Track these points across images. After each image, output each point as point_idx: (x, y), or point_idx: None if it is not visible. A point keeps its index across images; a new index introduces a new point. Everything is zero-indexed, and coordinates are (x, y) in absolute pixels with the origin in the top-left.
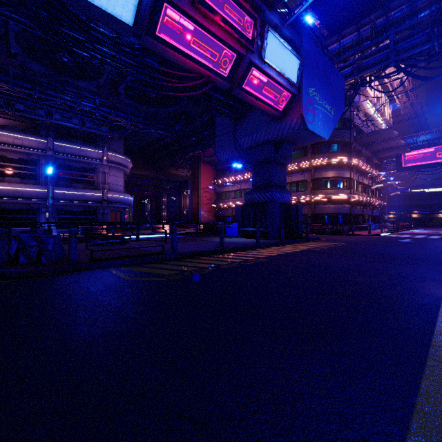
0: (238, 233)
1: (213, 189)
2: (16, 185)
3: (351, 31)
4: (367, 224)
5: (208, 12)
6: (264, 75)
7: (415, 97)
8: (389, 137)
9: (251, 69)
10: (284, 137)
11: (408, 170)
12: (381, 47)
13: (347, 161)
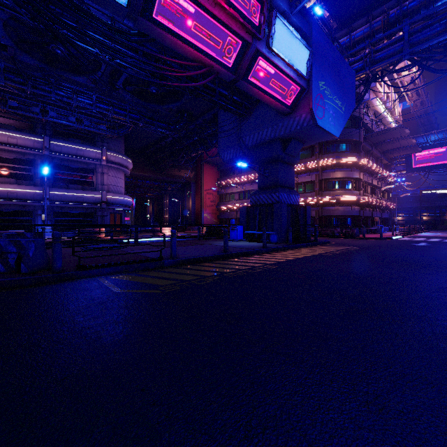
0: (243, 236)
1: (217, 191)
2: (11, 186)
3: (362, 23)
4: (376, 226)
5: None
6: (272, 66)
7: (426, 95)
8: (400, 136)
9: (258, 59)
10: (291, 135)
11: (418, 170)
12: (394, 40)
13: (356, 161)
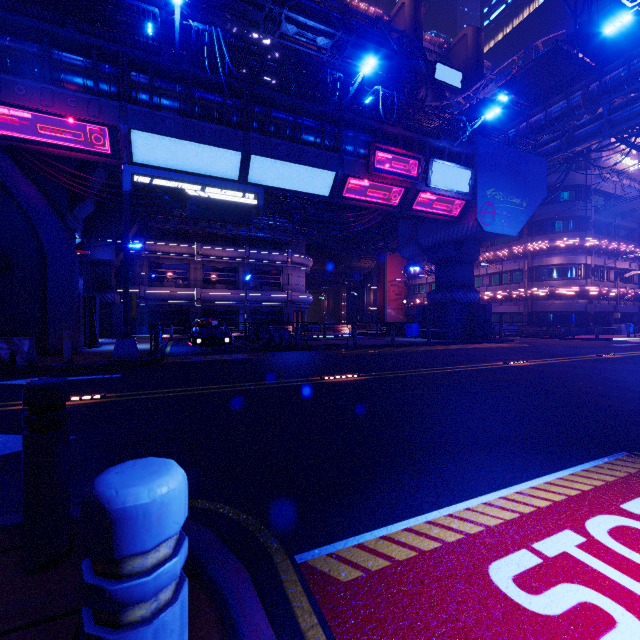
0: (419, 333)
1: (403, 281)
2: (224, 291)
3: (561, 98)
4: (617, 325)
5: (379, 173)
6: (433, 195)
7: None
8: None
9: (419, 194)
10: (464, 238)
11: None
12: (598, 115)
13: (578, 243)
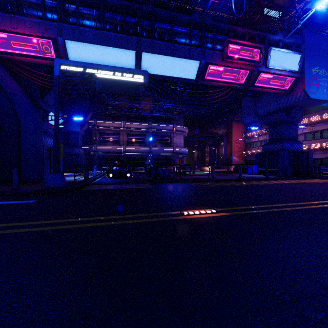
0: (257, 171)
1: (243, 140)
2: (138, 147)
3: None
4: None
5: (231, 60)
6: (270, 74)
7: None
8: None
9: (260, 74)
10: (292, 105)
11: None
12: None
13: None
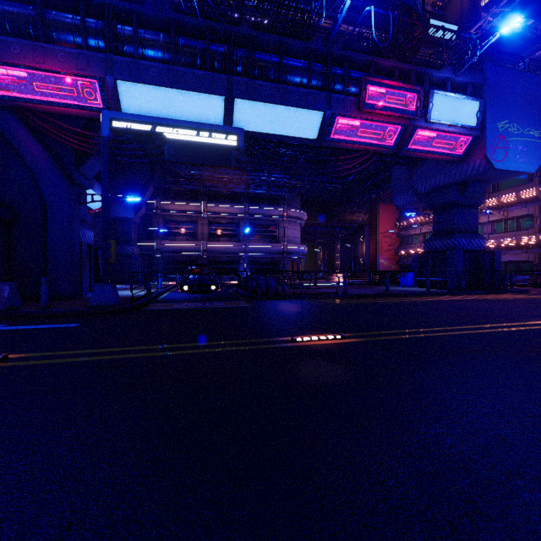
0: (415, 282)
1: (396, 233)
2: (227, 243)
3: None
4: None
5: (371, 110)
6: (433, 131)
7: None
8: None
9: (417, 131)
10: (468, 179)
11: None
12: None
13: None
